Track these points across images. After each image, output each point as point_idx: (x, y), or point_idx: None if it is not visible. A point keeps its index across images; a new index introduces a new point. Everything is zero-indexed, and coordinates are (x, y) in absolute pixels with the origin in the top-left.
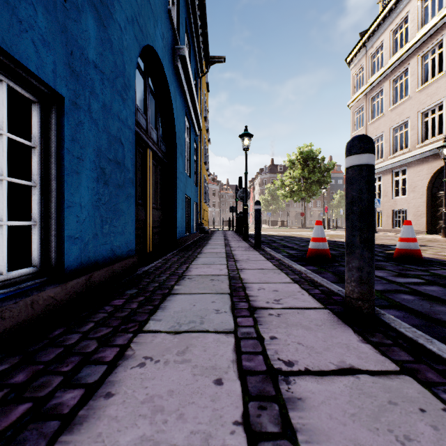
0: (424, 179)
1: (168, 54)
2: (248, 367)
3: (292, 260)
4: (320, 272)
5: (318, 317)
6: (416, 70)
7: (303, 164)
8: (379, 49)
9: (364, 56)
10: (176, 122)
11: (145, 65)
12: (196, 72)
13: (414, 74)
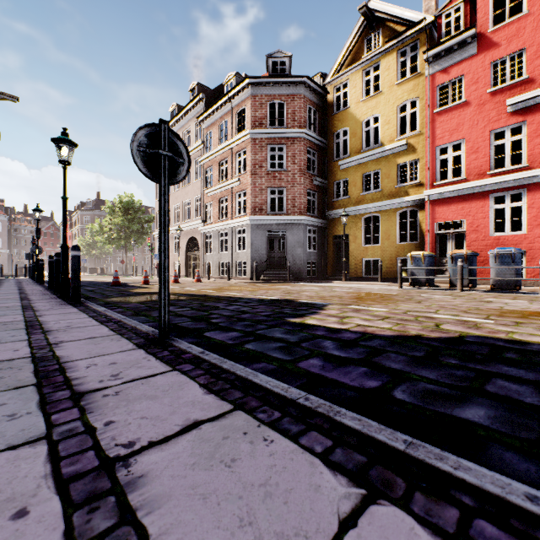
0: (185, 244)
1: None
2: (21, 291)
3: None
4: None
5: (41, 290)
6: None
7: (124, 213)
8: None
9: None
10: None
11: None
12: None
13: None
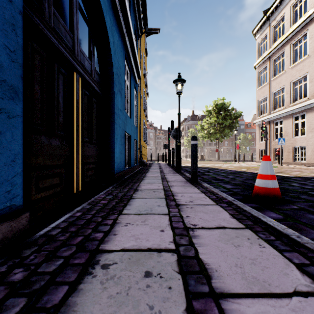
0: None
1: None
2: None
3: (237, 199)
4: (297, 227)
5: None
6: None
7: (217, 113)
8: (281, 21)
9: (268, 27)
10: (113, 58)
11: None
12: (136, 31)
13: (312, 37)
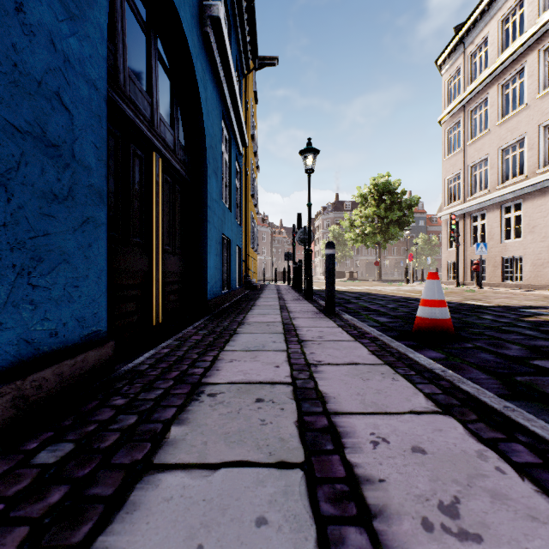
0: (548, 216)
1: (191, 6)
2: None
3: (390, 336)
4: (457, 367)
5: None
6: (536, 69)
7: (378, 200)
8: (482, 45)
9: (462, 56)
10: (206, 122)
11: (149, 12)
12: (240, 67)
13: (533, 74)
